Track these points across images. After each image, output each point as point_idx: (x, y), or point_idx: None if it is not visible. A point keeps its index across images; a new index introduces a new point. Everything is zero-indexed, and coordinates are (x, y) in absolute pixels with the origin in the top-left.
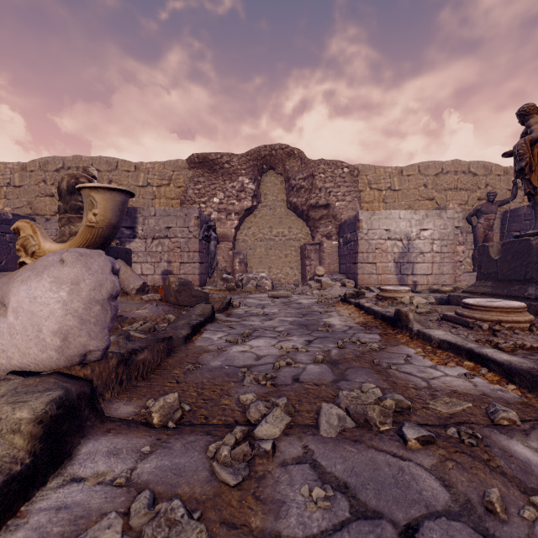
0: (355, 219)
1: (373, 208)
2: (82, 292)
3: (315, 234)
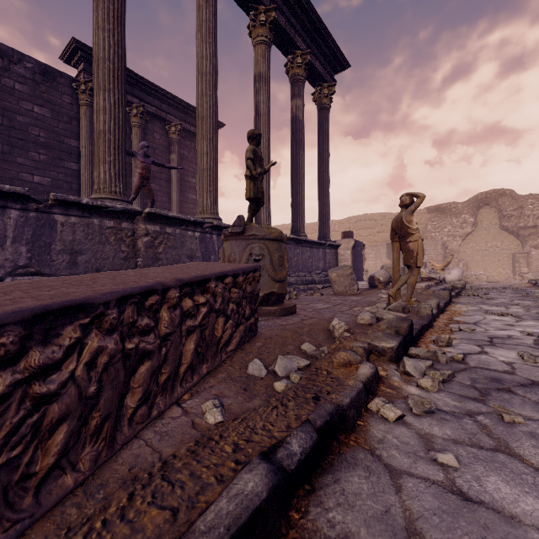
0: None
1: None
2: (460, 272)
3: (524, 245)
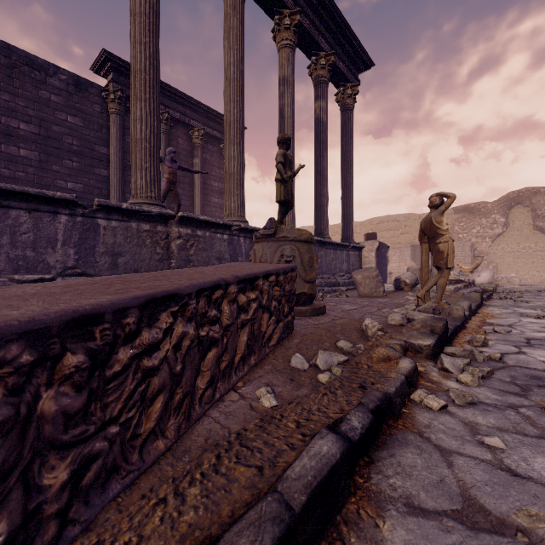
0: None
1: None
2: (490, 274)
3: None
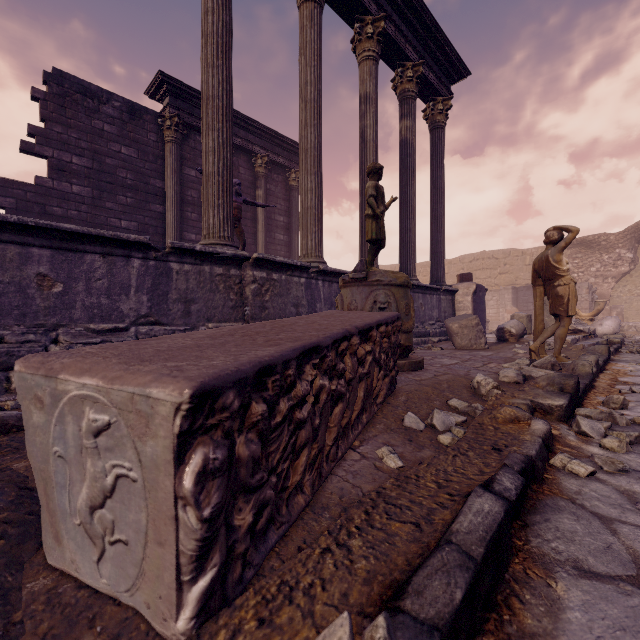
0: None
1: None
2: (616, 323)
3: None
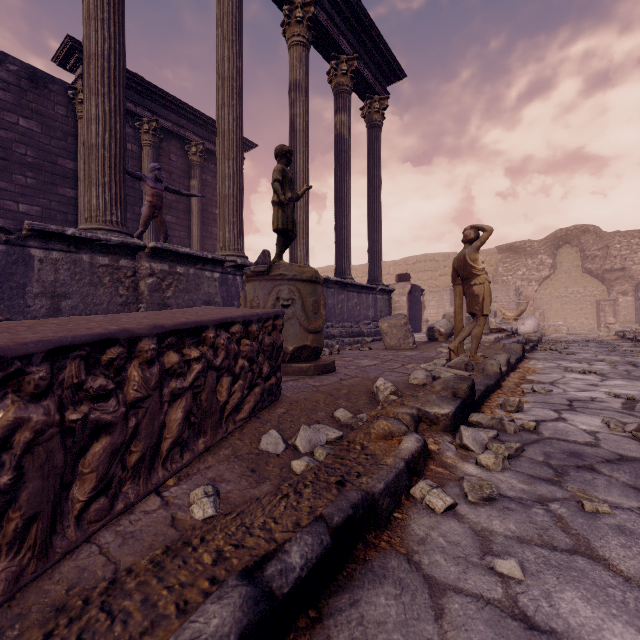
0: None
1: None
2: (536, 322)
3: (611, 291)
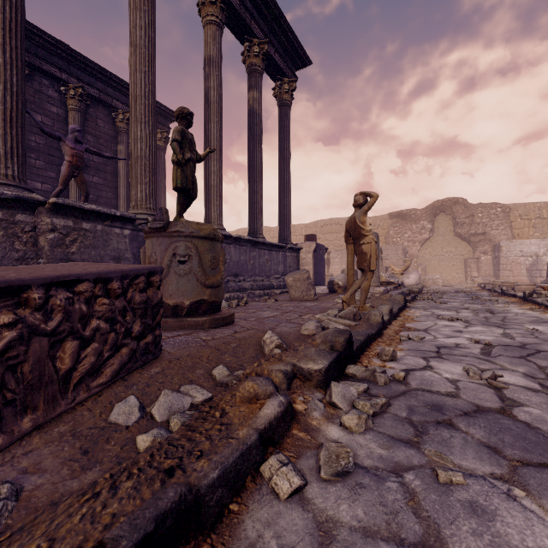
0: (499, 245)
1: (523, 233)
2: (417, 276)
3: (475, 251)
